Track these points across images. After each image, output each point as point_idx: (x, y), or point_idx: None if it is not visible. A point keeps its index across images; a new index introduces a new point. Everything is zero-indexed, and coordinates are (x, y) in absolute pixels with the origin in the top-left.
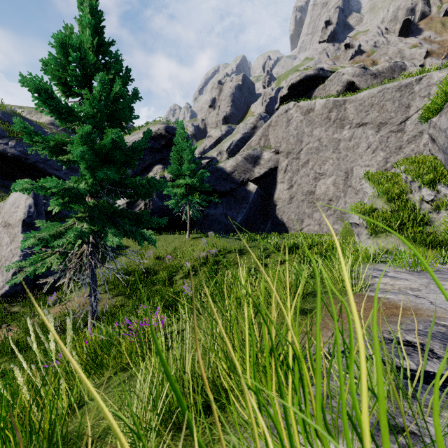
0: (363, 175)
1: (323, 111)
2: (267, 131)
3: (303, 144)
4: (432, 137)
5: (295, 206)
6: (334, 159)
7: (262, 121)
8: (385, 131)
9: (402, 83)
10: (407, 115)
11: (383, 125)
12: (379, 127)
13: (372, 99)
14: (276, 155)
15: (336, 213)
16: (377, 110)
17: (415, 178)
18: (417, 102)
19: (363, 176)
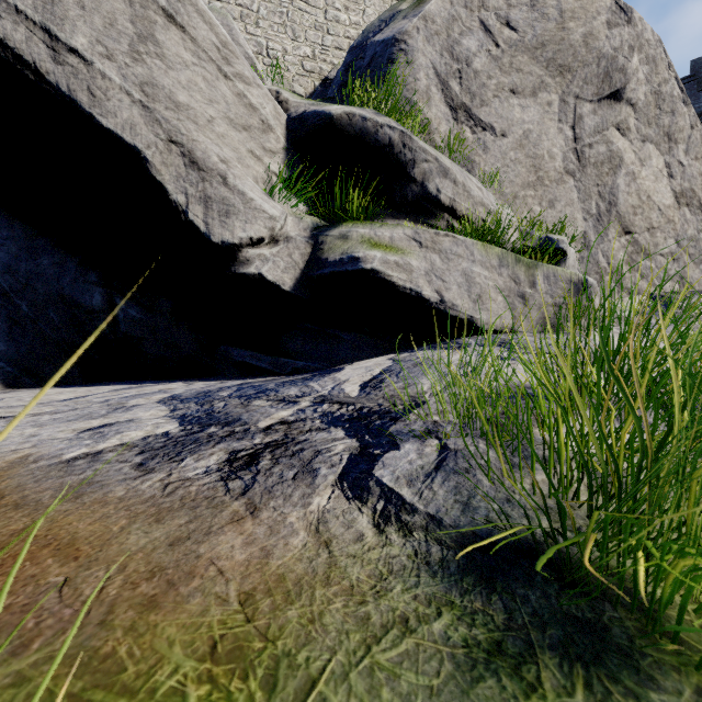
0: None
1: None
2: None
3: None
4: None
5: None
6: None
7: None
8: None
9: None
10: None
11: None
12: None
13: None
14: None
15: None
16: None
17: None
18: None
19: None
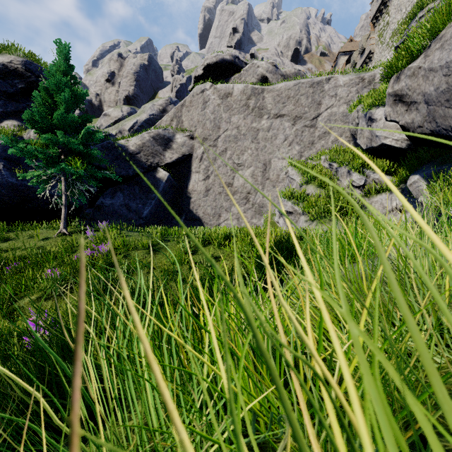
0: (280, 167)
1: (241, 97)
2: (180, 111)
3: (221, 131)
4: (398, 95)
5: (212, 199)
6: (253, 150)
7: (172, 105)
8: (300, 125)
9: (315, 80)
10: (319, 112)
11: (299, 119)
12: (295, 120)
13: (289, 91)
14: (190, 140)
15: (254, 207)
16: (293, 103)
17: (344, 164)
18: (327, 100)
19: (280, 169)
